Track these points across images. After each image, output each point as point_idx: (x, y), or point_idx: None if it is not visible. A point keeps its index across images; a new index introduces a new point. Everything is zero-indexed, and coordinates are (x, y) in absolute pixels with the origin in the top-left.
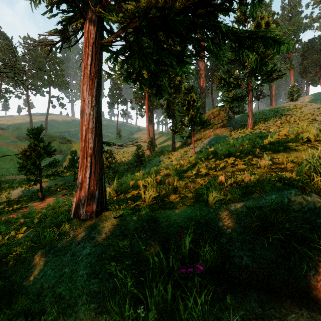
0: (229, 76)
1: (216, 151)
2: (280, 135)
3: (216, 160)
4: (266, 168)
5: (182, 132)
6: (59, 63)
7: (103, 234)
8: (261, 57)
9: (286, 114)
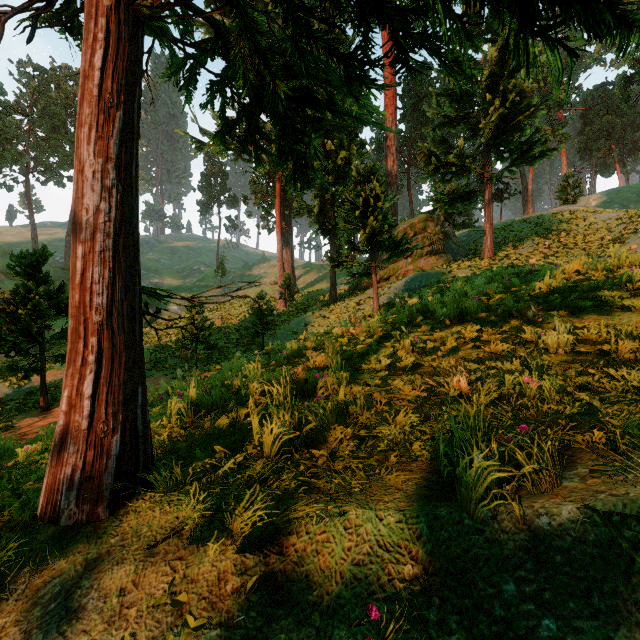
0: (446, 152)
1: (428, 306)
2: (567, 272)
3: (432, 328)
4: (562, 354)
5: (353, 263)
6: None
7: (111, 598)
8: (510, 114)
9: (558, 230)
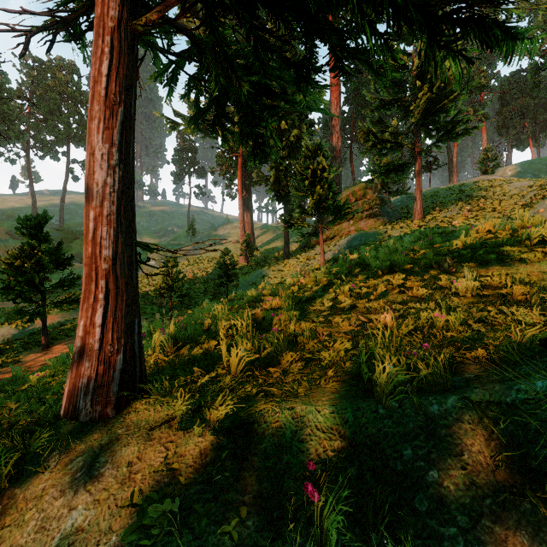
0: (382, 130)
1: (365, 260)
2: (480, 232)
3: (367, 277)
4: (469, 297)
5: (303, 225)
6: (85, 103)
7: (122, 468)
8: (436, 98)
9: (478, 196)
